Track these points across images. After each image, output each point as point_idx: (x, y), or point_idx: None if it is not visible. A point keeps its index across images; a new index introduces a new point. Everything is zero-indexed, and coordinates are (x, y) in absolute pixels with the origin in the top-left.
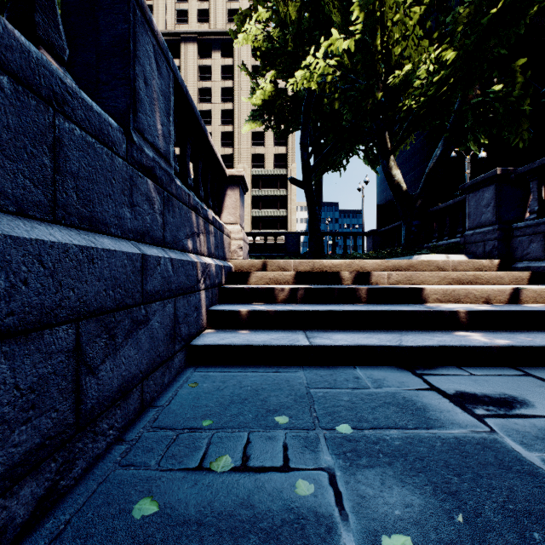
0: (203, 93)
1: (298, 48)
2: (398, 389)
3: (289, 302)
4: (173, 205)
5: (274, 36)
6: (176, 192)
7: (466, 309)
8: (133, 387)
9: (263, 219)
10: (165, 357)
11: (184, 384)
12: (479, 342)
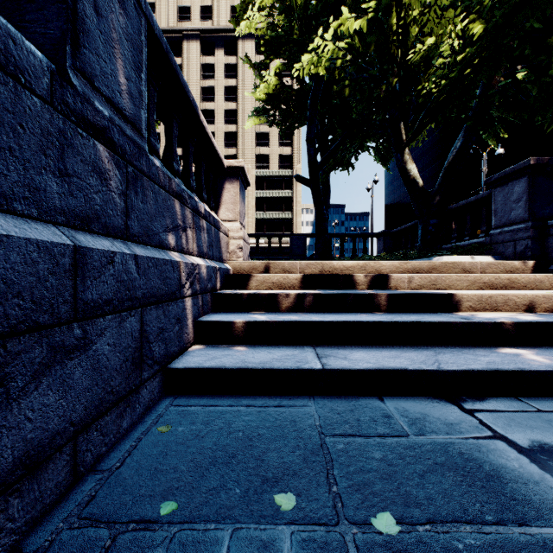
0: (206, 92)
1: (304, 35)
2: (449, 437)
3: (296, 311)
4: (143, 186)
5: (279, 23)
6: (149, 170)
7: (512, 320)
8: (53, 452)
9: (268, 221)
10: (124, 391)
11: (152, 427)
12: (541, 365)
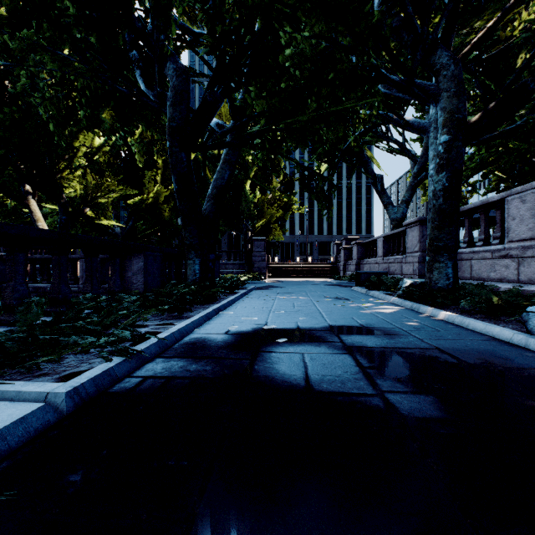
0: None
1: None
2: None
3: None
4: None
5: None
6: None
7: None
8: None
9: None
10: None
11: None
12: None
